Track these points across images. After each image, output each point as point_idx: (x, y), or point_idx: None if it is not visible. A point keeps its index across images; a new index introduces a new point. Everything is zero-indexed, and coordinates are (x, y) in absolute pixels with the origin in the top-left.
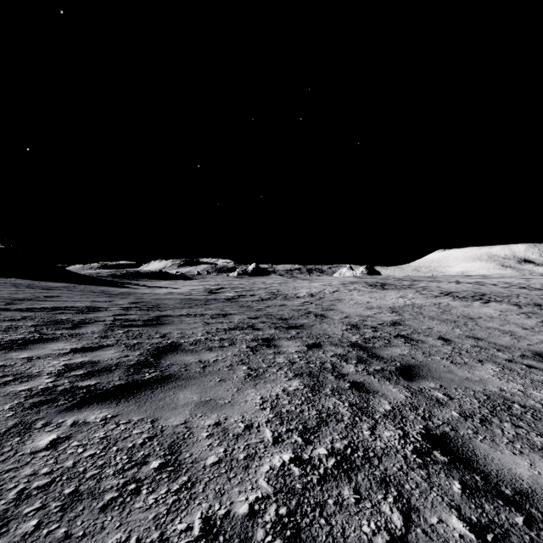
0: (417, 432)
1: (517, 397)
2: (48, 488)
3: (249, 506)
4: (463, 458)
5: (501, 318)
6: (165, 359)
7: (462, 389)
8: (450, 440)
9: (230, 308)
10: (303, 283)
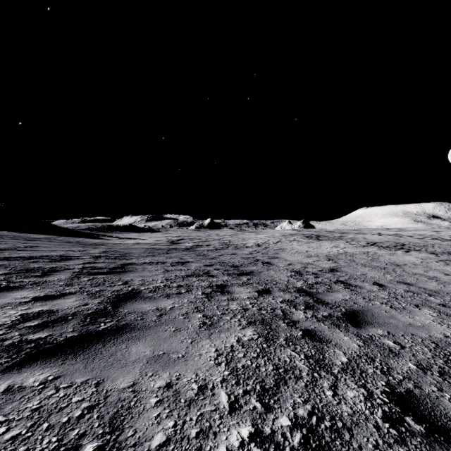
0: (380, 390)
1: None
2: None
3: None
4: (440, 426)
5: (424, 265)
6: (123, 307)
7: (410, 336)
8: (418, 401)
9: (188, 256)
10: (250, 235)
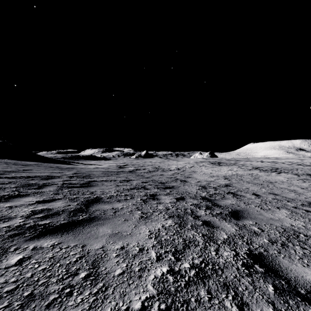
0: (243, 252)
1: (301, 230)
2: (14, 292)
3: (141, 303)
4: (273, 269)
5: (288, 182)
6: (92, 207)
7: (269, 225)
8: (264, 258)
9: (131, 176)
10: (173, 162)
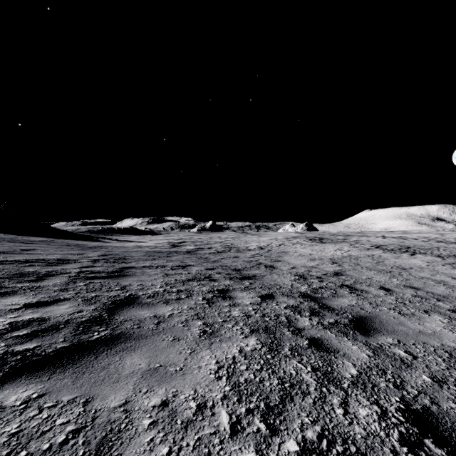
0: (395, 408)
1: None
2: None
3: None
4: None
5: (430, 268)
6: (119, 314)
7: (421, 345)
8: (437, 420)
9: (189, 260)
10: (253, 238)
